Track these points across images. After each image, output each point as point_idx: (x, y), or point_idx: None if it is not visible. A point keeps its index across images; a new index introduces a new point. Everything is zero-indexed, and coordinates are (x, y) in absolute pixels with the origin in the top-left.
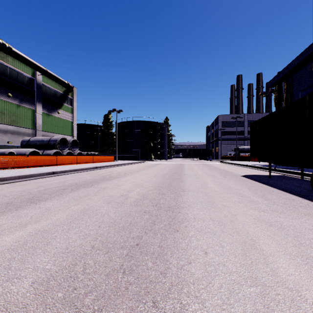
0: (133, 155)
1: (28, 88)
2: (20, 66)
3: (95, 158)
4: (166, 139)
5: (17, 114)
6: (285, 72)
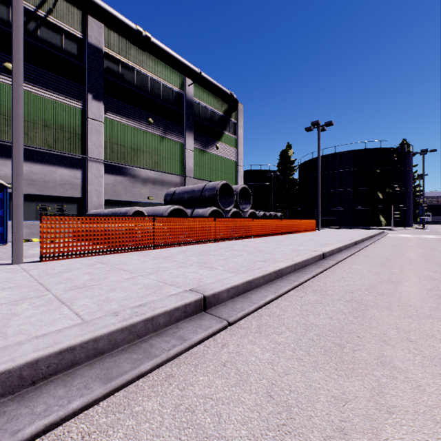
0: (338, 217)
1: (174, 109)
2: (164, 74)
3: (285, 224)
4: (410, 183)
5: (160, 152)
6: None
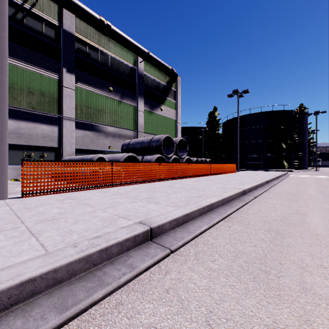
0: (252, 162)
1: (129, 80)
2: (121, 54)
3: (213, 168)
4: (306, 136)
5: (118, 113)
6: None
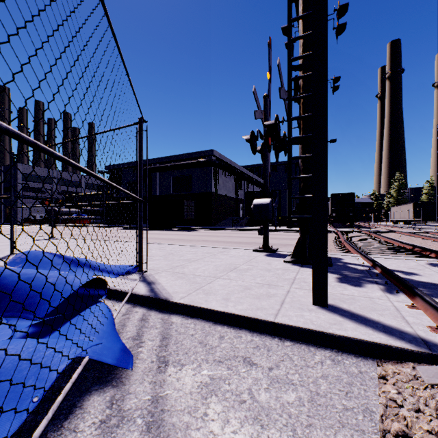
0: None
1: None
2: None
3: None
4: None
5: None
6: (119, 167)
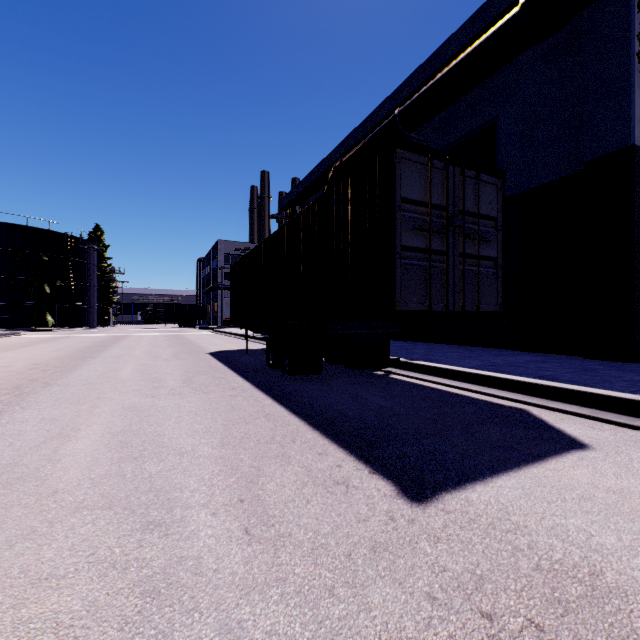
0: None
1: None
2: None
3: None
4: (93, 278)
5: None
6: (298, 192)
